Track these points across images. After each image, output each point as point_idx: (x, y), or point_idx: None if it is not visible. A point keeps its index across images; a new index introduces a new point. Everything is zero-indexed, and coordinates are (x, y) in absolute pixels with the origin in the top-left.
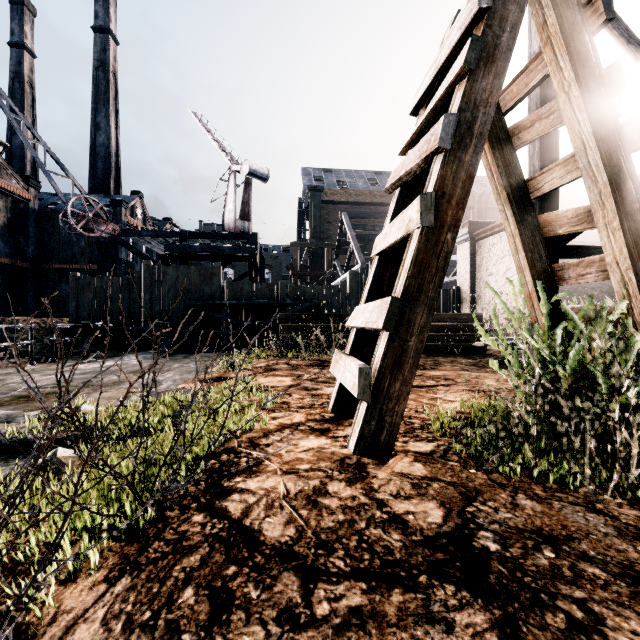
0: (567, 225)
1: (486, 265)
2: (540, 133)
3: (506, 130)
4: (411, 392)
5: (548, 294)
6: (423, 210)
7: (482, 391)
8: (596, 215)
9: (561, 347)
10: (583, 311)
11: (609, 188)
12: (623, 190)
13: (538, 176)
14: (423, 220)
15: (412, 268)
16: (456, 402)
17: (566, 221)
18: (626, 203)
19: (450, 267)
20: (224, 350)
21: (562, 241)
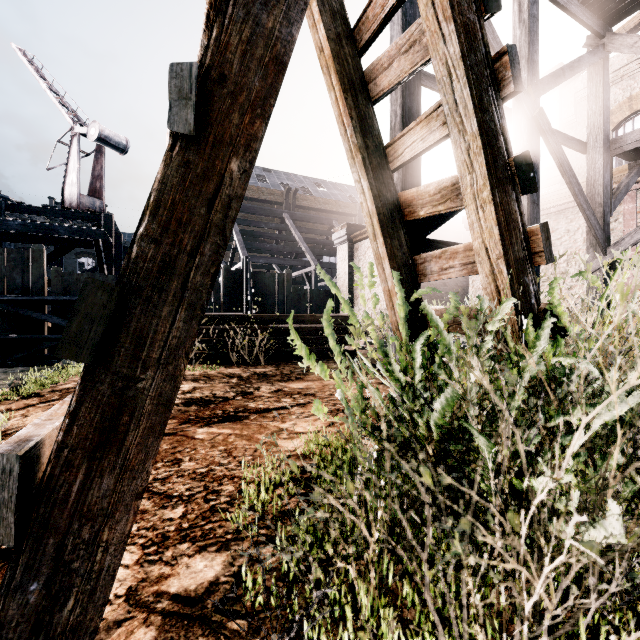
0: (429, 204)
1: (362, 267)
2: (399, 76)
3: (361, 72)
4: (253, 422)
5: (409, 292)
6: (175, 98)
7: (342, 411)
8: (463, 182)
9: (422, 371)
10: (448, 314)
11: (479, 141)
12: (495, 147)
13: (398, 139)
14: (174, 119)
15: (148, 219)
16: (304, 435)
17: (428, 199)
18: (498, 166)
19: (335, 270)
20: (43, 362)
21: (424, 231)
